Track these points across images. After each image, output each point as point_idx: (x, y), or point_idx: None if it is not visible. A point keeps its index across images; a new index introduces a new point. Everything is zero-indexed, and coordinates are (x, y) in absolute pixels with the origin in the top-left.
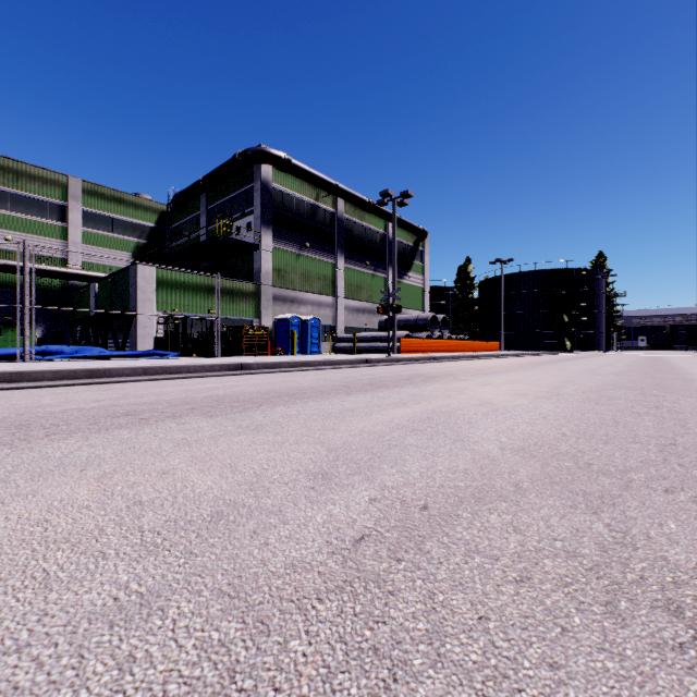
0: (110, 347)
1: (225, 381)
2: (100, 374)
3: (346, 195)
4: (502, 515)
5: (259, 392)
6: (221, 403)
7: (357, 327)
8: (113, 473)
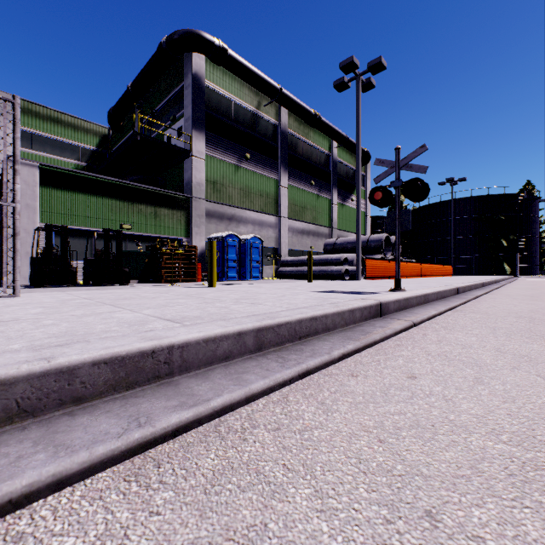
0: None
1: None
2: None
3: (291, 103)
4: None
5: None
6: None
7: (301, 250)
8: None
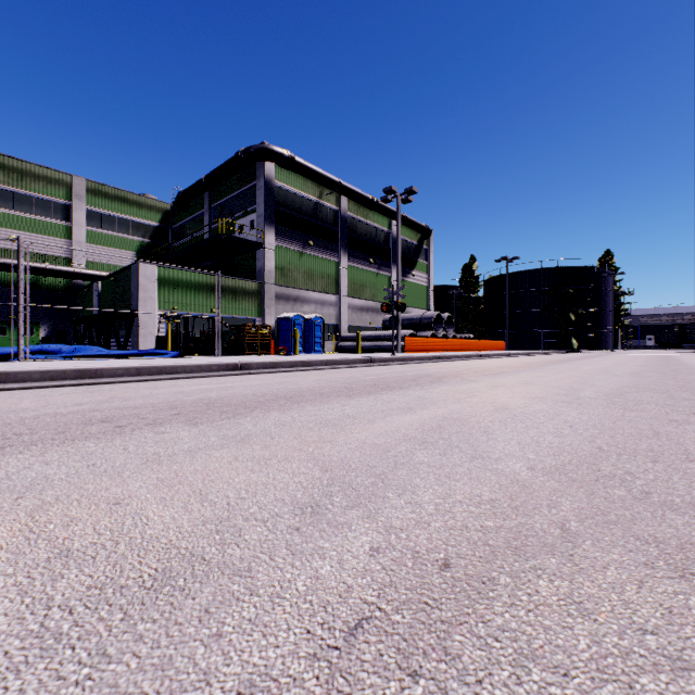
0: (113, 347)
1: (222, 382)
2: (91, 374)
3: (350, 193)
4: (555, 580)
5: (255, 395)
6: (211, 407)
7: (361, 326)
8: (53, 503)
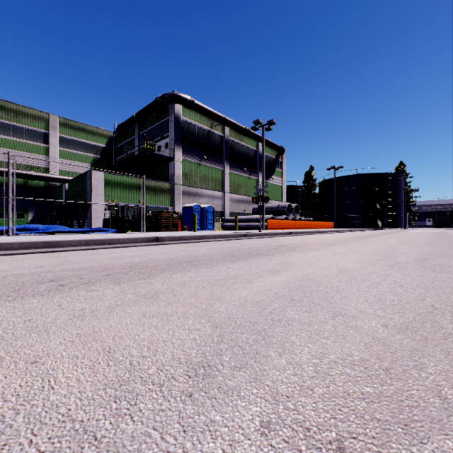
0: (75, 226)
1: (143, 250)
2: (54, 244)
3: (231, 124)
4: None
5: (165, 259)
6: (132, 269)
7: (238, 212)
8: None
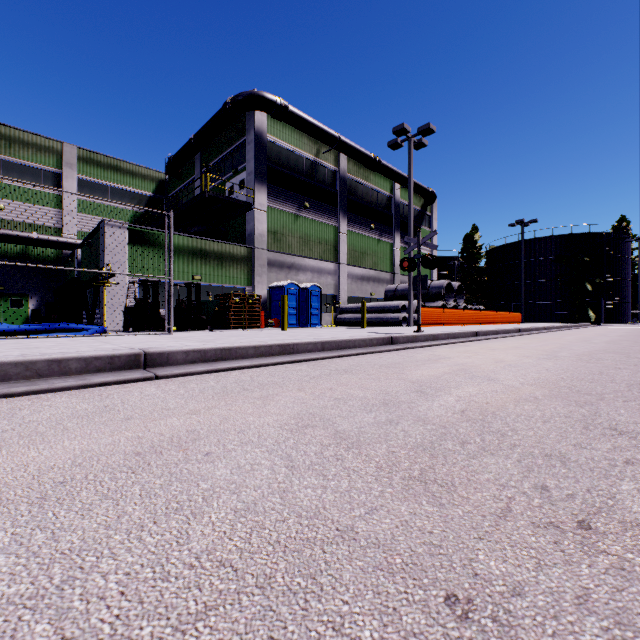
0: None
1: None
2: None
3: (350, 149)
4: None
5: None
6: None
7: (361, 296)
8: None
